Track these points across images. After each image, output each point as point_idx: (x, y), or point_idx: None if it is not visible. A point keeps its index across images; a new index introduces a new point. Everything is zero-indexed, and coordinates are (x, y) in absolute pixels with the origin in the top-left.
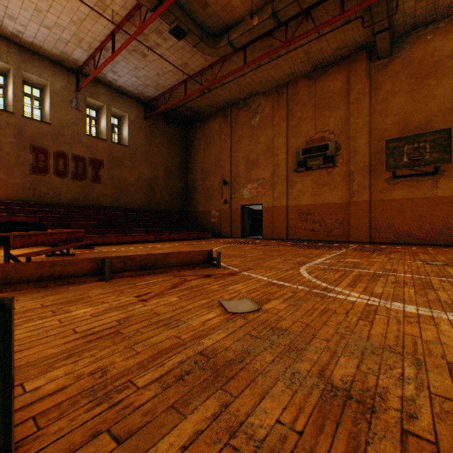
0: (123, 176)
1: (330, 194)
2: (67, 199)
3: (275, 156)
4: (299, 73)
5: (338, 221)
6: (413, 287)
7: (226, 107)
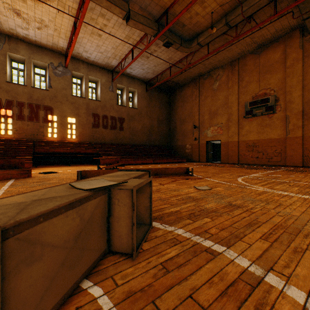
0: (134, 126)
1: (271, 132)
2: (108, 140)
3: (229, 108)
4: (247, 51)
5: (277, 151)
6: (300, 187)
7: (196, 78)
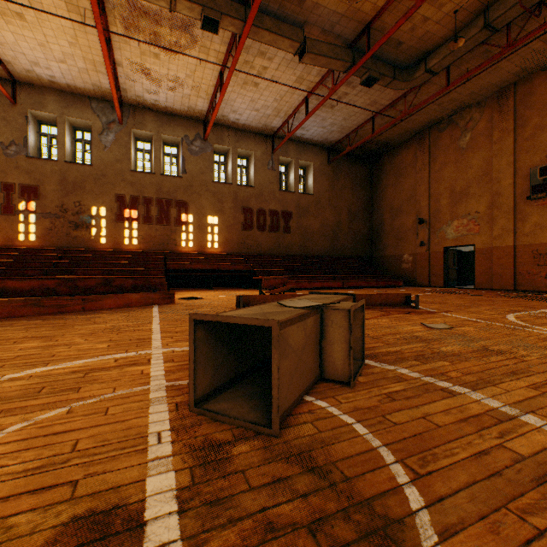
0: (308, 224)
1: None
2: (265, 249)
3: (495, 182)
4: (535, 67)
5: None
6: None
7: (422, 130)
